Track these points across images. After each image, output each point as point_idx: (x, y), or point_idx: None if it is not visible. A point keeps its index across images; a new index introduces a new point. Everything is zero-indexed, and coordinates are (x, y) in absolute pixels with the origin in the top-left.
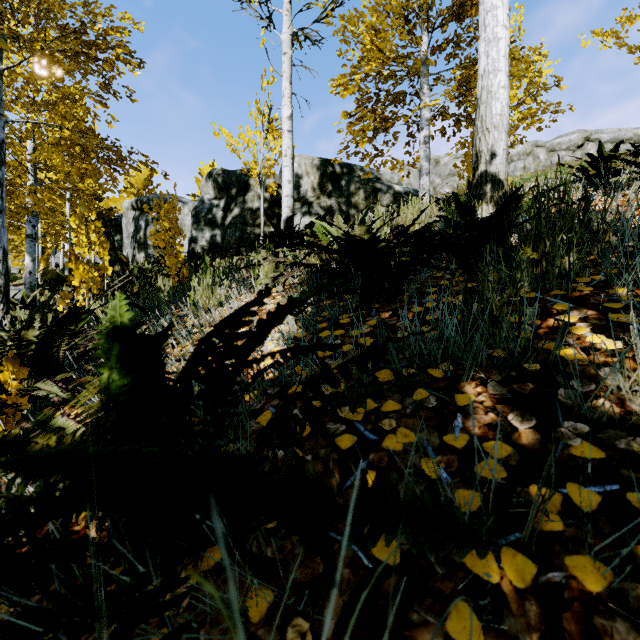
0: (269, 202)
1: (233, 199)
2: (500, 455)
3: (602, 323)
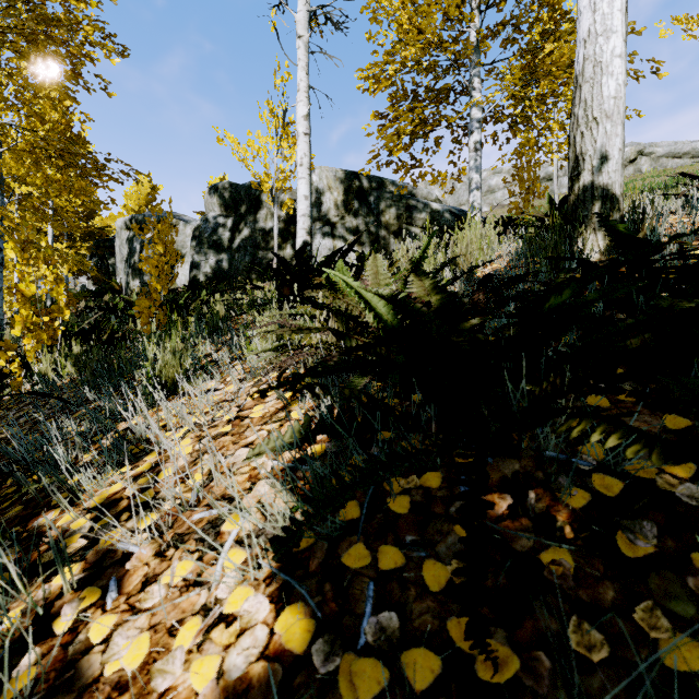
0: (285, 222)
1: (242, 218)
2: None
3: None
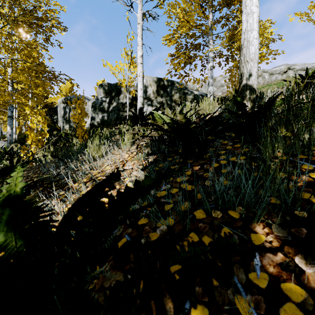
0: (131, 99)
1: (113, 98)
2: (297, 299)
3: None
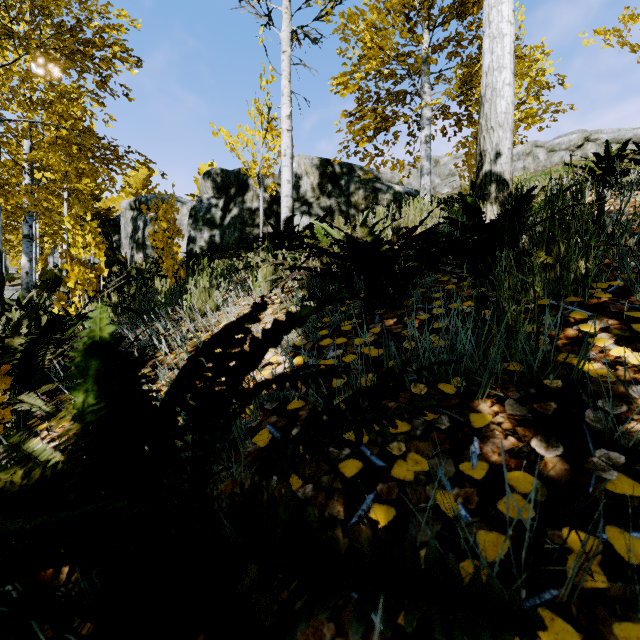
0: (268, 202)
1: (232, 199)
2: (525, 489)
3: (626, 334)
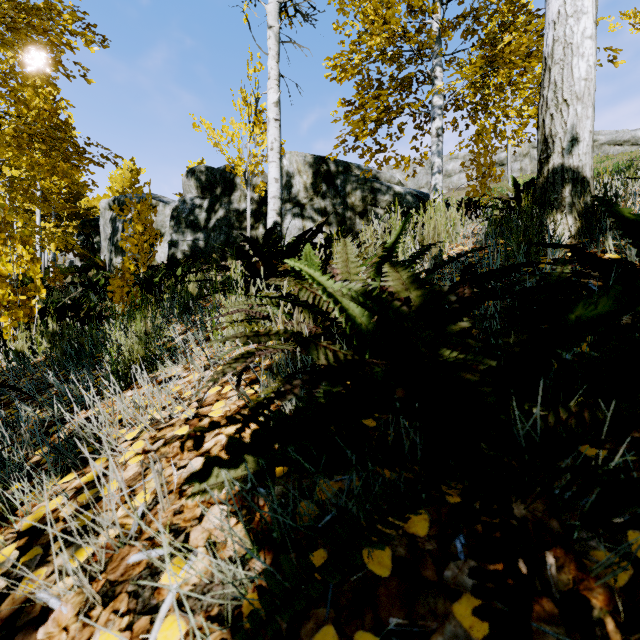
0: (257, 203)
1: (218, 199)
2: None
3: None
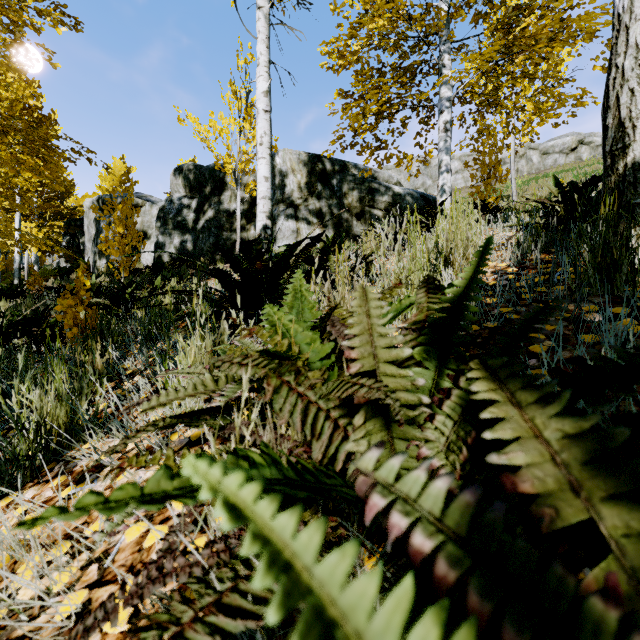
0: (249, 203)
1: (207, 199)
2: None
3: None
